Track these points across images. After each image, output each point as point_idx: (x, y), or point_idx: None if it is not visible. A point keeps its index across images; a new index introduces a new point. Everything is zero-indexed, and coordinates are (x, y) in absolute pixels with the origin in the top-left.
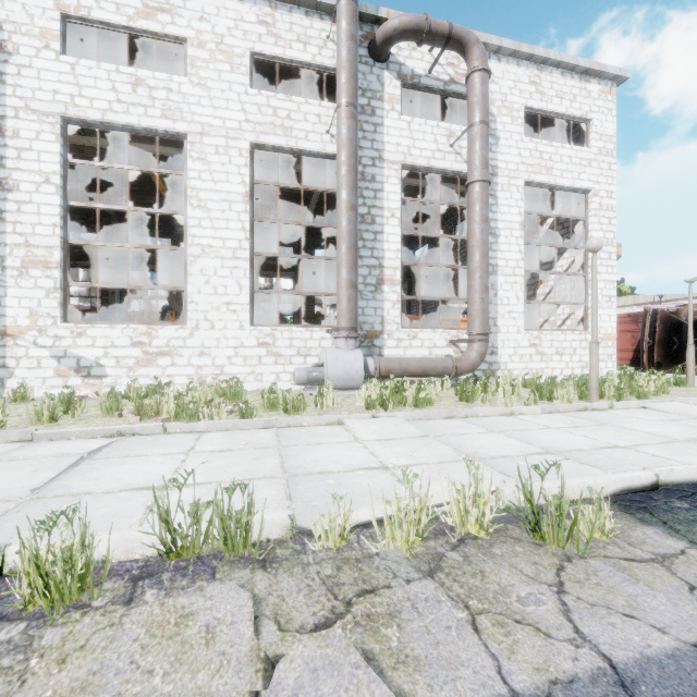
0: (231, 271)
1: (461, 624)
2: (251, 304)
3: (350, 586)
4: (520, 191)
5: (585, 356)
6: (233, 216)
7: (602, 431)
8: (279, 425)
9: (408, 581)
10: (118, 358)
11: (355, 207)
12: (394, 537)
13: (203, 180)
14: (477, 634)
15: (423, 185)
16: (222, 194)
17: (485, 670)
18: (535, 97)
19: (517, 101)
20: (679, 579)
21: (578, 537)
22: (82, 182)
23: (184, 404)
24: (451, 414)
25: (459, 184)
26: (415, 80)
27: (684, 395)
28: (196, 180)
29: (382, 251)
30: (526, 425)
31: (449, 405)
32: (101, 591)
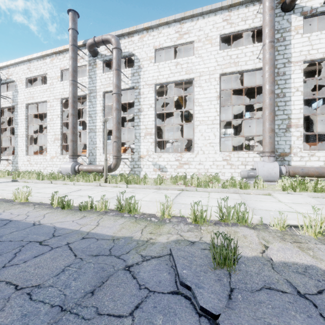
0: (211, 130)
1: None
2: (219, 143)
3: (289, 239)
4: None
5: None
6: (212, 106)
7: None
8: (239, 192)
9: (316, 243)
10: (171, 165)
11: (273, 91)
12: (308, 231)
13: (200, 94)
14: None
15: (318, 68)
16: (207, 98)
17: None
18: None
19: None
20: None
21: None
22: None
23: (200, 182)
24: None
25: None
26: (313, 11)
27: None
28: (197, 95)
29: (290, 110)
30: None
31: None
32: (208, 223)
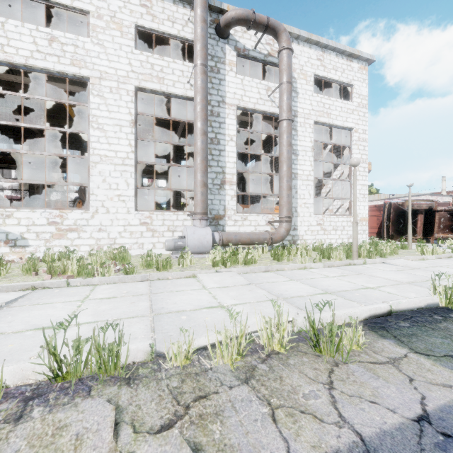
0: (121, 173)
1: (264, 417)
2: (135, 196)
3: (189, 394)
4: (311, 127)
5: (350, 231)
6: (123, 135)
7: (359, 278)
8: (152, 278)
9: (231, 387)
10: (37, 233)
11: (206, 133)
12: (223, 356)
13: (101, 110)
14: (275, 423)
15: (251, 121)
16: (115, 120)
17: (278, 450)
18: (320, 68)
19: (310, 70)
20: (403, 374)
21: (343, 350)
22: (13, 108)
23: (84, 265)
24: (267, 269)
25: (273, 121)
26: (246, 52)
27: (406, 255)
28: (96, 110)
29: (224, 162)
30: (314, 275)
31: (266, 263)
32: None
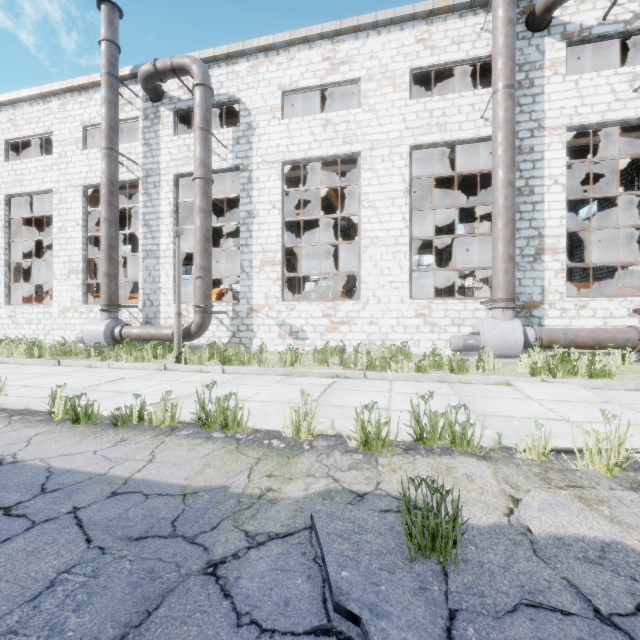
0: (393, 255)
1: None
2: (409, 281)
3: (558, 481)
4: None
5: None
6: (395, 210)
7: None
8: (450, 380)
9: (611, 488)
10: (314, 326)
11: (513, 183)
12: (593, 461)
13: (372, 185)
14: None
15: (593, 142)
16: (386, 193)
17: None
18: None
19: None
20: None
21: None
22: None
23: (372, 360)
24: (639, 386)
25: None
26: (584, 33)
27: None
28: (367, 186)
29: (542, 220)
30: None
31: (635, 379)
32: (392, 449)
